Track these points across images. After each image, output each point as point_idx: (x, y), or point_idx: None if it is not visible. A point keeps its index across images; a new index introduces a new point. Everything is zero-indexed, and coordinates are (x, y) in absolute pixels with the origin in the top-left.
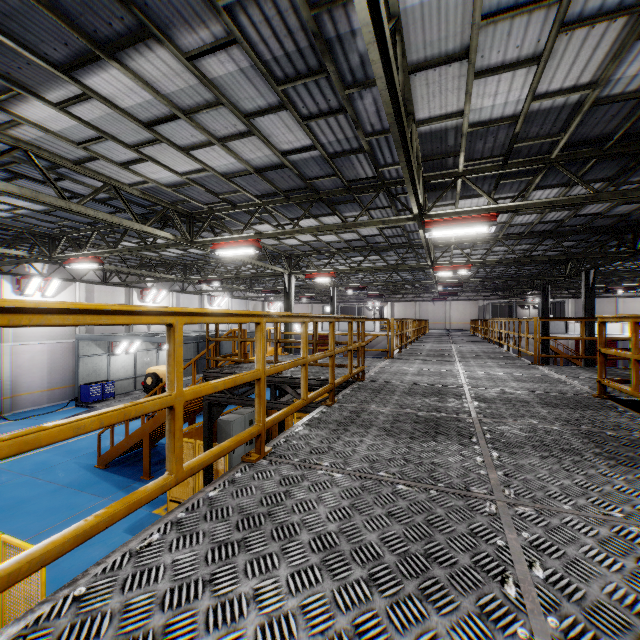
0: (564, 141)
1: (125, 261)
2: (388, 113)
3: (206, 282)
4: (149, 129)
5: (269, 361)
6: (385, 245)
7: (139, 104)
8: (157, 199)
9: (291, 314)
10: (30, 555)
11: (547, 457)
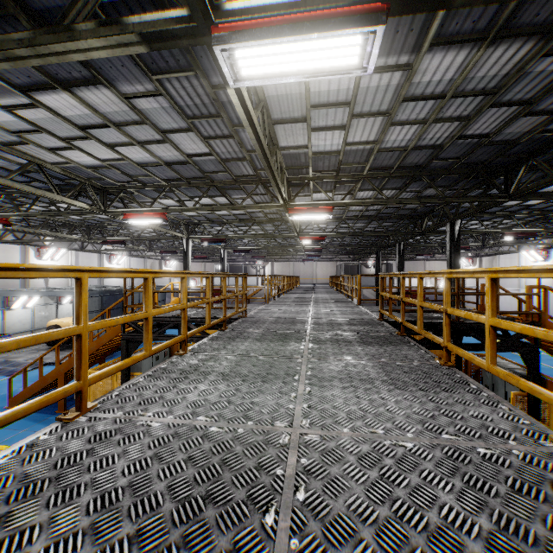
0: (368, 167)
1: (29, 222)
2: (259, 154)
3: (110, 243)
4: (83, 130)
5: None
6: (264, 219)
7: (78, 115)
8: (75, 175)
9: (201, 272)
10: (103, 371)
11: (335, 344)
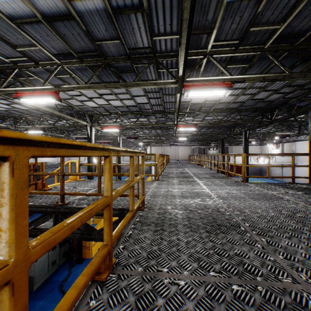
0: (280, 31)
1: None
2: None
3: (31, 129)
4: None
5: (55, 193)
6: (150, 111)
7: None
8: None
9: None
10: None
11: None
